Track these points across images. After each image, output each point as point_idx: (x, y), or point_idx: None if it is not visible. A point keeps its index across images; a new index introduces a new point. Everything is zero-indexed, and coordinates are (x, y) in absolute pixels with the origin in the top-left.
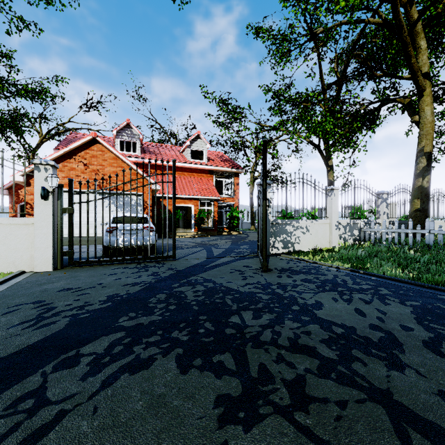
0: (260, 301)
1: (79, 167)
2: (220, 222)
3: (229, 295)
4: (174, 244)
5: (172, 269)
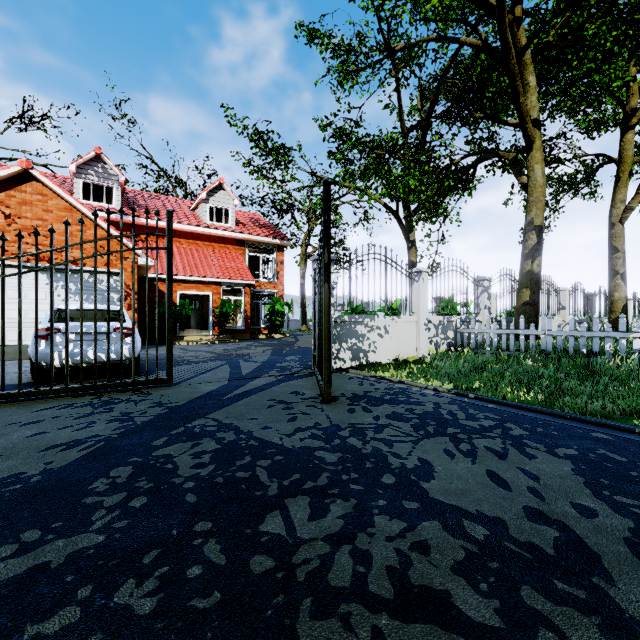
0: (322, 468)
1: None
2: (255, 319)
3: (264, 459)
4: (169, 358)
5: (160, 405)
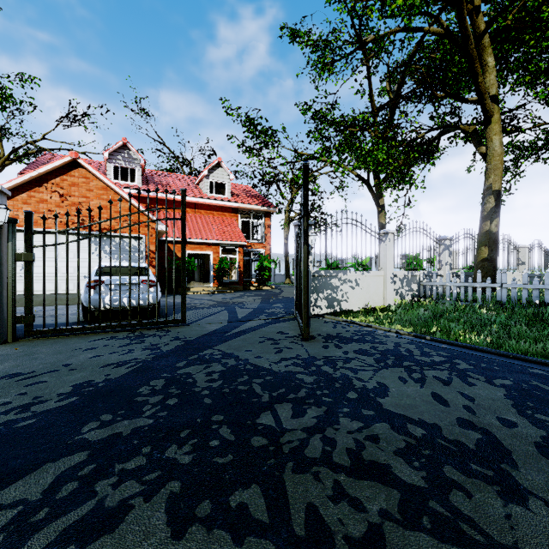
0: (302, 386)
1: (53, 198)
2: (246, 274)
3: (258, 378)
4: (183, 304)
5: (178, 339)
